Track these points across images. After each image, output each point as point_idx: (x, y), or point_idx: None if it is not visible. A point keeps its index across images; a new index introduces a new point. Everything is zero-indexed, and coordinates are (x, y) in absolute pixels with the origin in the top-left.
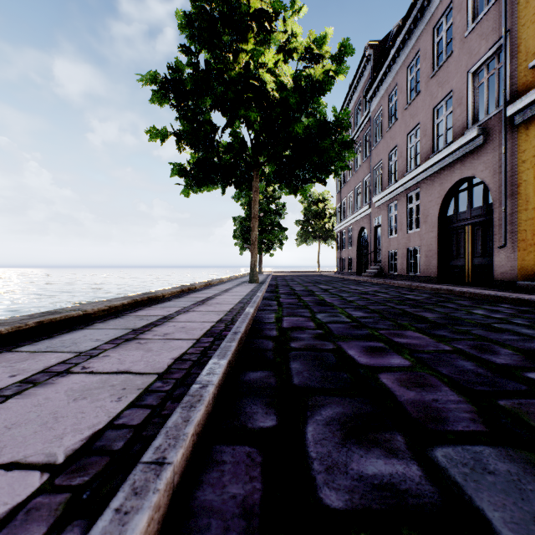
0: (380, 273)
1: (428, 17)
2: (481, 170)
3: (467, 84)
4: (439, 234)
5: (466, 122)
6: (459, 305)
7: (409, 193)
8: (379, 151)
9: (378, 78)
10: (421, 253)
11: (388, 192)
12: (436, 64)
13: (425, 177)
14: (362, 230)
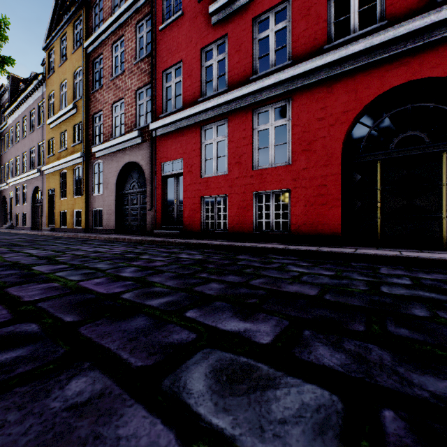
0: (12, 226)
1: (29, 104)
2: (41, 185)
3: (38, 148)
4: (33, 208)
5: (38, 164)
6: (1, 234)
7: (24, 184)
8: (12, 152)
9: (10, 109)
10: (27, 216)
11: (14, 180)
12: (32, 129)
13: (28, 179)
14: (6, 197)
